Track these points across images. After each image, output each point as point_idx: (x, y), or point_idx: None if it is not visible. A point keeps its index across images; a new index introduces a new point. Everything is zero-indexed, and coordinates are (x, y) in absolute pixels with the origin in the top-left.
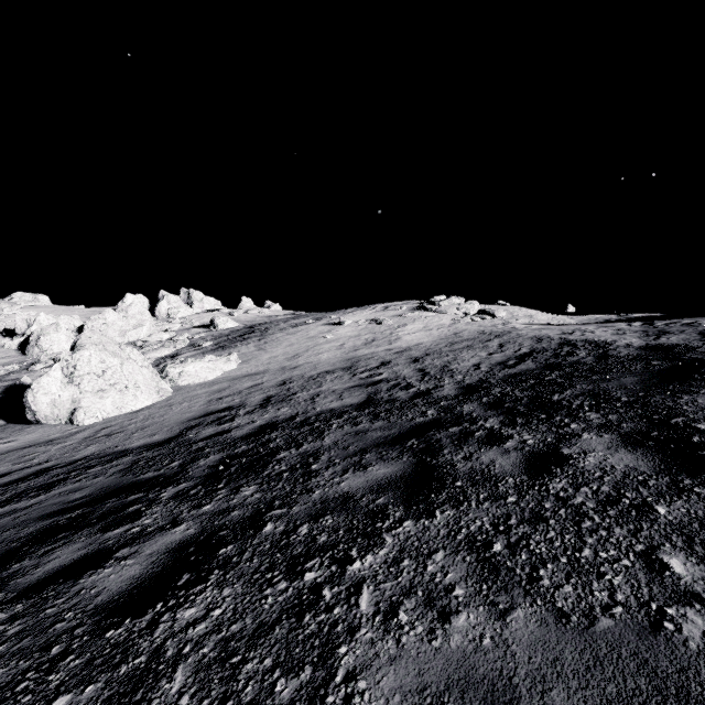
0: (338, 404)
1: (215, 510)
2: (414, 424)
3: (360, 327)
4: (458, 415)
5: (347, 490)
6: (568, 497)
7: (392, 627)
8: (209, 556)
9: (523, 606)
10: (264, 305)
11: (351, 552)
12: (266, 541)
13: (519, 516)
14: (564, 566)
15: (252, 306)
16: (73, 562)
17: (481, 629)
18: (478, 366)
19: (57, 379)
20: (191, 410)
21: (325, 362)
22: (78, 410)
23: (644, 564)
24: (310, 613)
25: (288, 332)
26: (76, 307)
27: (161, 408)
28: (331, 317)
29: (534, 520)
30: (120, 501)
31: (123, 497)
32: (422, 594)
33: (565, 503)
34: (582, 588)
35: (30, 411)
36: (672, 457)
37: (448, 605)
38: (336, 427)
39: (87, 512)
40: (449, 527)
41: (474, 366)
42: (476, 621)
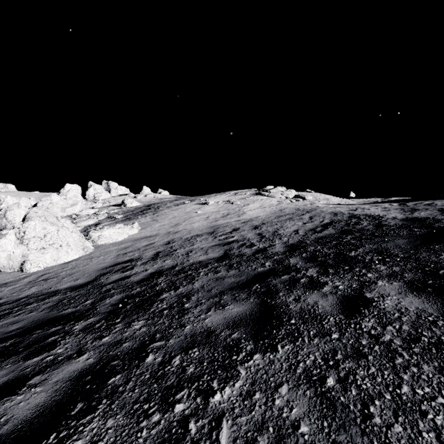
0: (205, 258)
1: (111, 341)
2: (257, 273)
3: (219, 206)
4: (287, 266)
5: (210, 326)
6: (379, 335)
7: None
8: (101, 385)
9: None
10: (158, 192)
11: (213, 384)
12: (146, 371)
13: (343, 351)
14: (390, 403)
15: (150, 192)
16: None
17: None
18: (297, 231)
19: (12, 241)
20: (104, 261)
21: (196, 229)
22: (26, 262)
23: None
24: None
25: (172, 209)
26: (33, 192)
27: (84, 260)
28: (200, 199)
29: (356, 356)
30: (43, 333)
31: (47, 329)
32: (273, 430)
33: (377, 341)
34: (410, 428)
35: None
36: None
37: (296, 443)
38: (203, 275)
39: (17, 342)
40: (290, 360)
41: (294, 231)
42: None
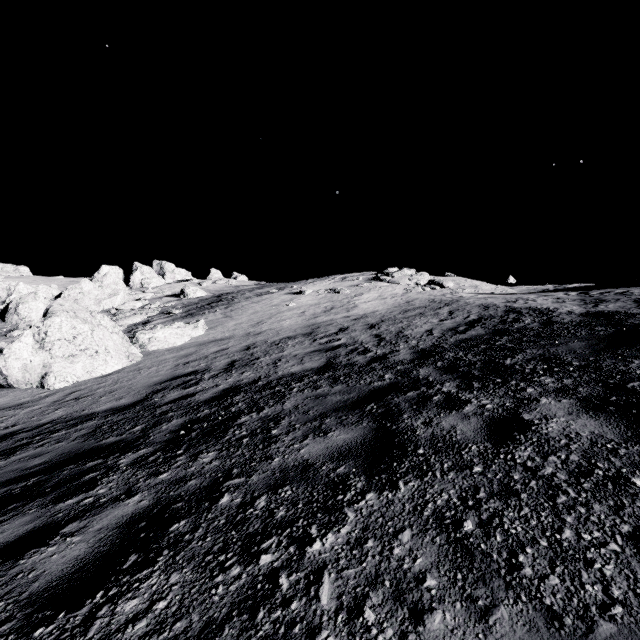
0: (299, 368)
1: (172, 479)
2: (373, 388)
3: (320, 296)
4: (415, 379)
5: (307, 458)
6: (537, 467)
7: (358, 629)
8: (160, 533)
9: (506, 603)
10: (232, 276)
11: (311, 530)
12: (221, 515)
13: (487, 488)
14: (545, 551)
15: (220, 277)
16: (17, 538)
17: (461, 634)
18: (431, 332)
19: (29, 345)
20: (158, 374)
21: (287, 329)
22: (49, 374)
23: (636, 549)
24: (264, 607)
25: (252, 300)
26: (55, 278)
27: (130, 372)
28: (292, 287)
29: (505, 493)
30: (78, 468)
31: (82, 463)
32: (390, 584)
33: (535, 474)
34: (570, 580)
35: (1, 375)
36: (637, 423)
37: (420, 600)
38: (297, 391)
39: (43, 480)
40: (415, 500)
41: (427, 332)
42: (454, 623)
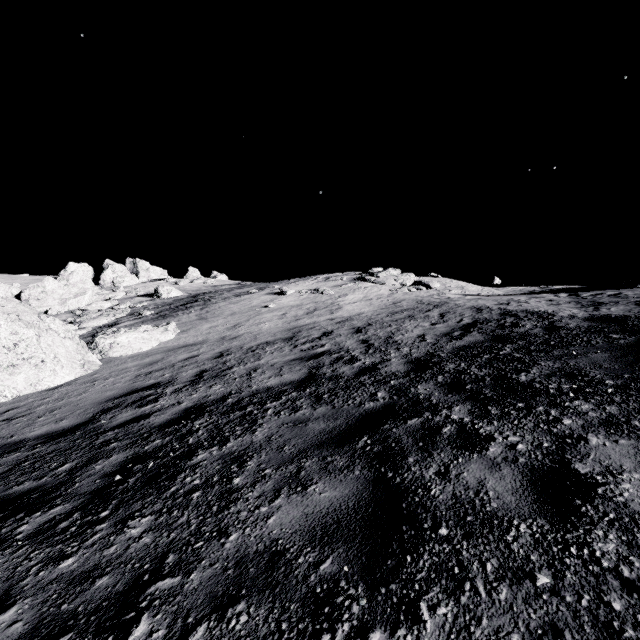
0: (277, 381)
1: (75, 571)
2: (364, 412)
3: (302, 297)
4: (415, 400)
5: (277, 536)
6: None
7: None
8: None
9: None
10: (211, 275)
11: None
12: None
13: (577, 634)
14: None
15: (199, 276)
16: None
17: None
18: (423, 337)
19: None
20: (114, 387)
21: (266, 332)
22: None
23: None
24: None
25: (231, 301)
26: (19, 276)
27: (82, 384)
28: (274, 287)
29: None
30: None
31: None
32: None
33: None
34: None
35: None
36: None
37: None
38: (271, 414)
39: None
40: None
41: (419, 337)
42: None
